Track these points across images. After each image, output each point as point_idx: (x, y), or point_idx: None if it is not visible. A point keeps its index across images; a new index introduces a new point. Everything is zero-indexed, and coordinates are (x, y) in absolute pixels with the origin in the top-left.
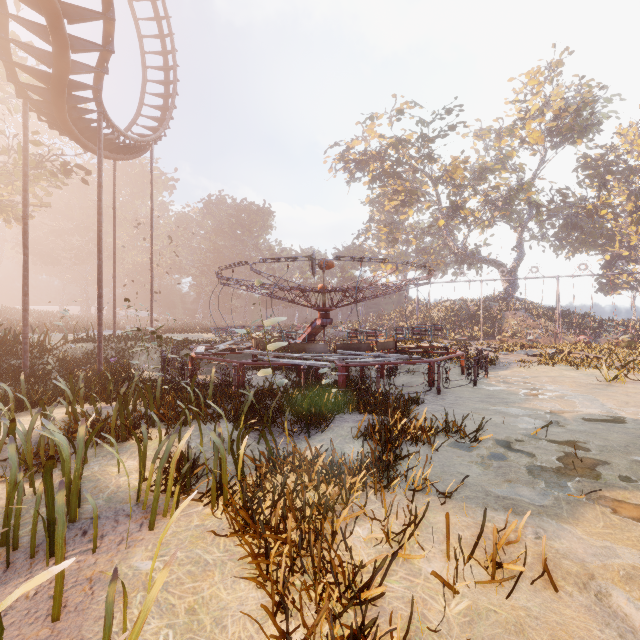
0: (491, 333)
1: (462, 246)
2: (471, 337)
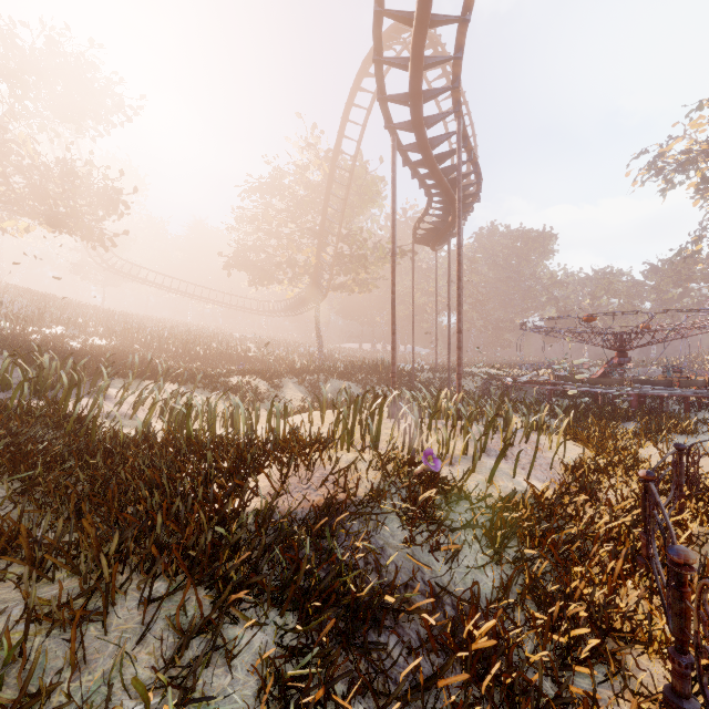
0: None
1: None
2: None
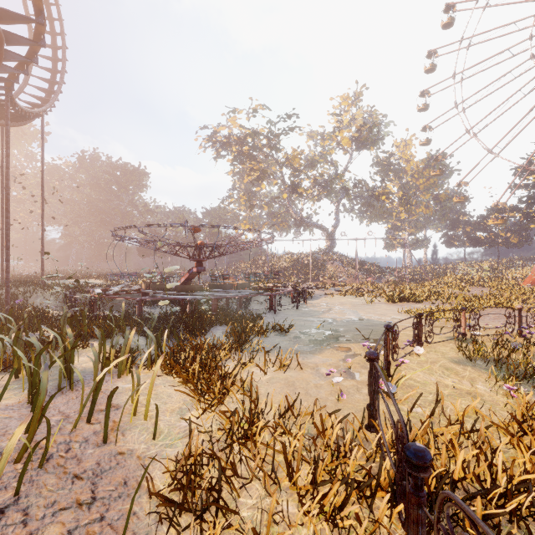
0: (317, 277)
1: (299, 214)
2: (304, 280)
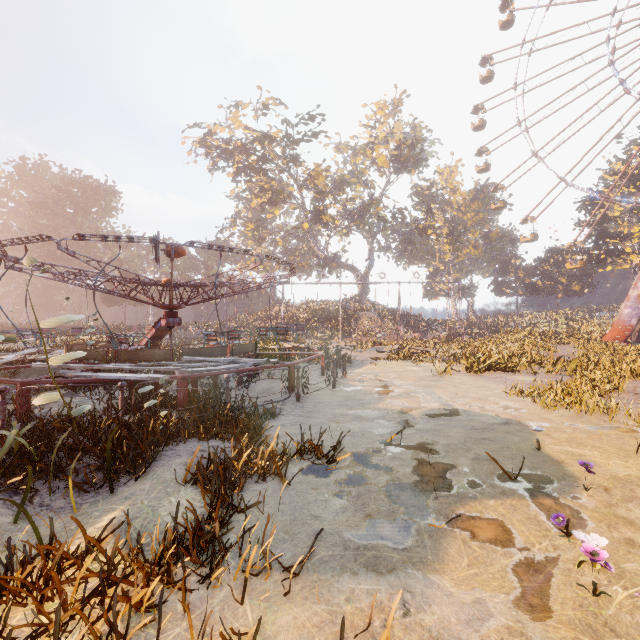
0: (348, 332)
1: (324, 250)
2: (332, 336)
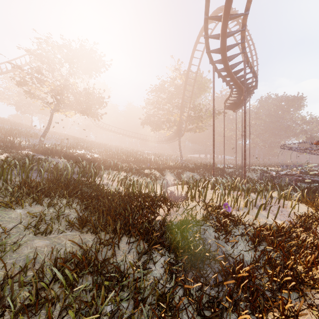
0: None
1: None
2: None
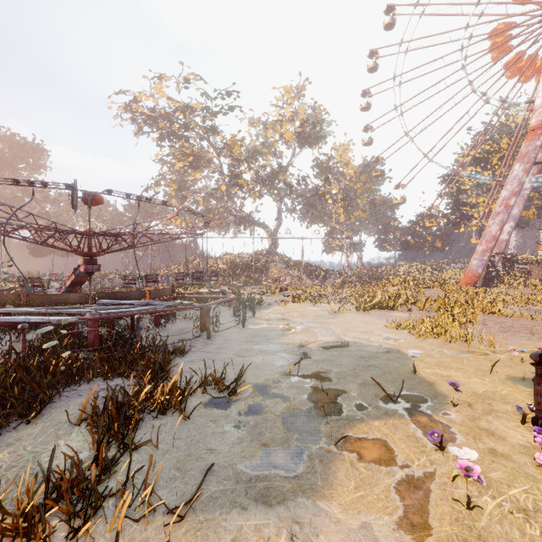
0: (260, 280)
1: (240, 210)
2: (246, 283)
